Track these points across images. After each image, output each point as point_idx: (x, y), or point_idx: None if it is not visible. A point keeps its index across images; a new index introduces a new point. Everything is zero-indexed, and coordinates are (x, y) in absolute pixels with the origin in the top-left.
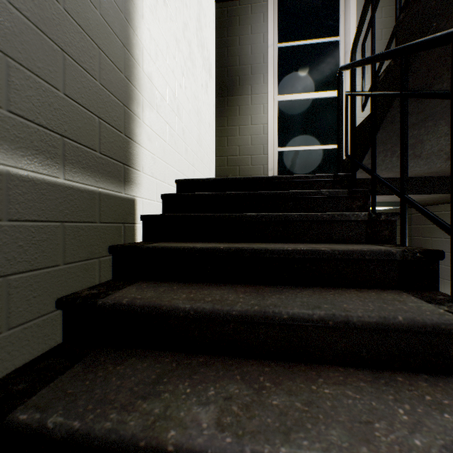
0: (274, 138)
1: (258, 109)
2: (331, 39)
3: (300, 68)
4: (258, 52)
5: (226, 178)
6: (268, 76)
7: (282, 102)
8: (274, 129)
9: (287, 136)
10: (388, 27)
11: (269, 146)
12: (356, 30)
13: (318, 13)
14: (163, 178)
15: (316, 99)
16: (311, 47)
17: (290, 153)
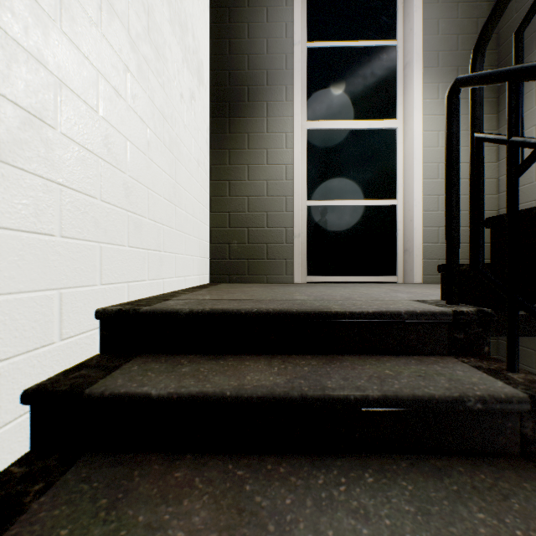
0: (303, 185)
1: (278, 140)
2: (385, 42)
3: (340, 82)
4: (278, 51)
5: (216, 310)
6: (294, 89)
7: (314, 132)
8: (301, 171)
9: (321, 184)
10: (466, 33)
11: (295, 198)
12: (495, 3)
13: (367, 3)
14: (36, 338)
15: (363, 130)
16: (355, 52)
17: (326, 210)
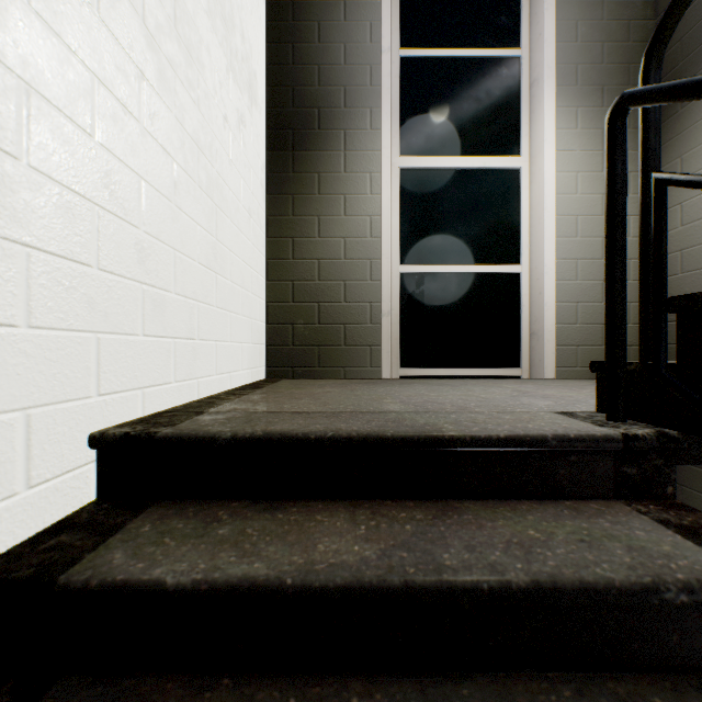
0: (393, 245)
1: (360, 182)
2: (505, 52)
3: (444, 104)
4: (360, 61)
5: (271, 435)
6: (381, 113)
7: (409, 172)
8: (392, 225)
9: (419, 243)
10: (614, 40)
11: (383, 262)
12: None
13: None
14: None
15: (475, 170)
16: (465, 64)
17: (425, 278)
